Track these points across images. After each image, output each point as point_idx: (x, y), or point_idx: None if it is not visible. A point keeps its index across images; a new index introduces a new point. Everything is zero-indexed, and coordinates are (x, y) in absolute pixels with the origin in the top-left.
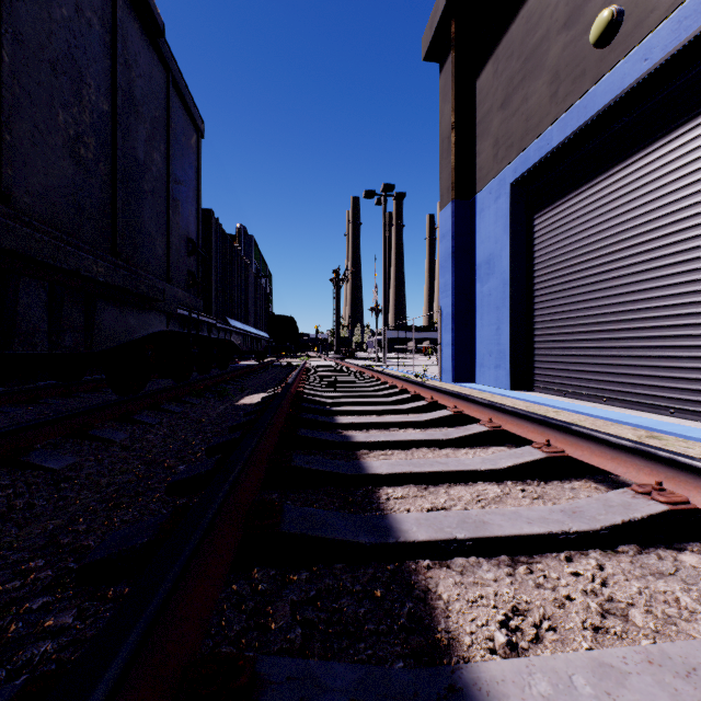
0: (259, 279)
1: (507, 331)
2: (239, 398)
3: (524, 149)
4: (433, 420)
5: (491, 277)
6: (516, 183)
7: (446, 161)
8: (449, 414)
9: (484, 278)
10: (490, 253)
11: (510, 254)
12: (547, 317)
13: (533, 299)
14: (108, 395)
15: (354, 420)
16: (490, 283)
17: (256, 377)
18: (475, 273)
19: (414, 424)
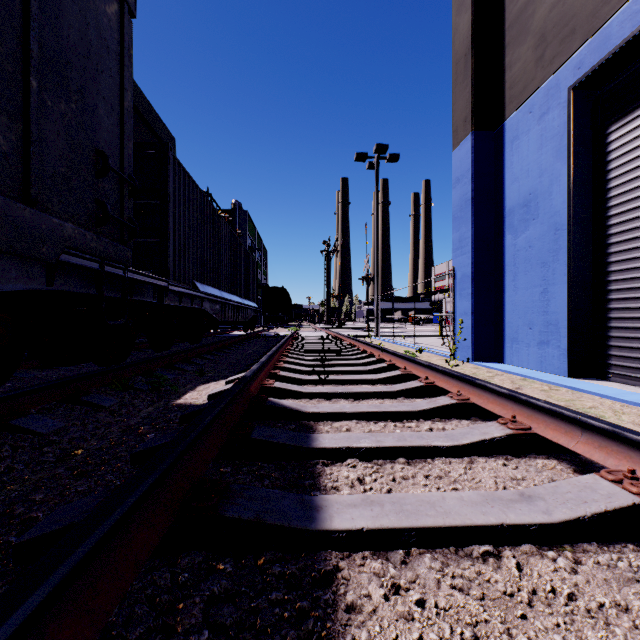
0: (253, 253)
1: (563, 294)
2: (190, 387)
3: (597, 29)
4: (588, 520)
5: (531, 224)
6: (579, 84)
7: (461, 86)
8: (633, 504)
9: (519, 227)
10: (529, 192)
11: (569, 186)
12: (637, 271)
13: (608, 248)
14: (2, 386)
15: (367, 513)
16: (529, 231)
17: (235, 351)
18: (504, 221)
19: (536, 532)
